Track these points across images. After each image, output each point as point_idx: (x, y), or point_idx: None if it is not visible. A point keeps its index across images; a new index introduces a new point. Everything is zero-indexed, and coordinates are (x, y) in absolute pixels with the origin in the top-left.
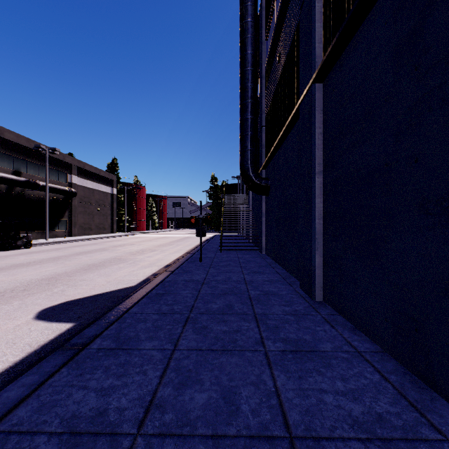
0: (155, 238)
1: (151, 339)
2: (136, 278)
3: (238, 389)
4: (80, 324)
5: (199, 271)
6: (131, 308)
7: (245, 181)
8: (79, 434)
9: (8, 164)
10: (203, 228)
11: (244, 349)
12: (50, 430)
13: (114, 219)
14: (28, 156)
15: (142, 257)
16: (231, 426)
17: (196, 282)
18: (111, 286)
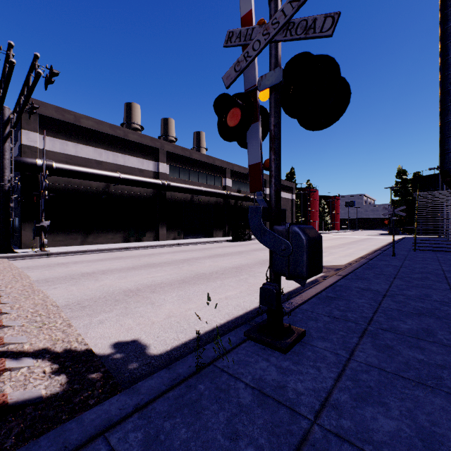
0: (333, 238)
1: (376, 279)
2: (341, 261)
3: (431, 294)
4: (327, 274)
5: (394, 261)
6: (355, 270)
7: (446, 182)
8: (364, 289)
9: (234, 186)
10: (396, 228)
11: (436, 289)
12: (353, 287)
13: (293, 220)
14: (243, 179)
15: (333, 250)
16: (427, 298)
17: (394, 266)
18: (327, 263)
